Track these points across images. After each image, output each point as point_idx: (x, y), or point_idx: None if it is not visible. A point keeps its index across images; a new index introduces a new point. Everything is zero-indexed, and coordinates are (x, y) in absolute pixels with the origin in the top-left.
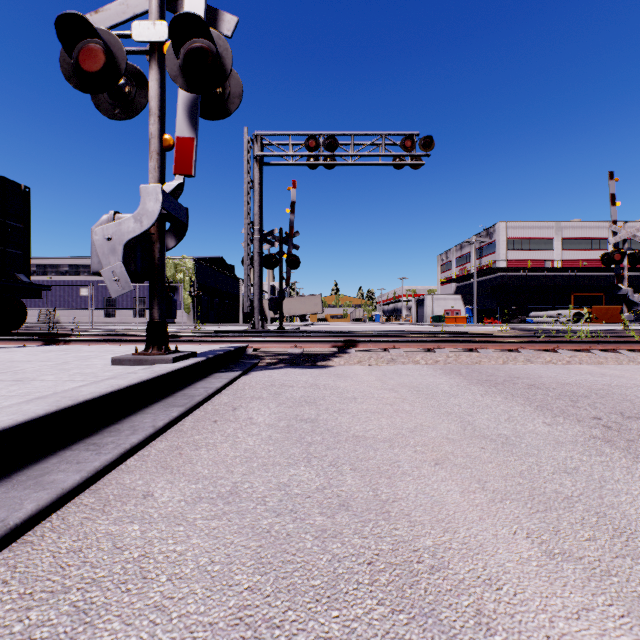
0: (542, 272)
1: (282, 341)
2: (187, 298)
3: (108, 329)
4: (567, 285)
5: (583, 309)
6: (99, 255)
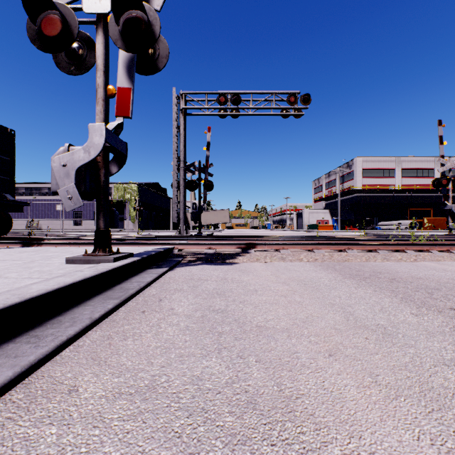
0: (387, 193)
1: (200, 244)
2: (133, 212)
3: (74, 234)
4: (405, 202)
5: (416, 220)
6: (56, 178)
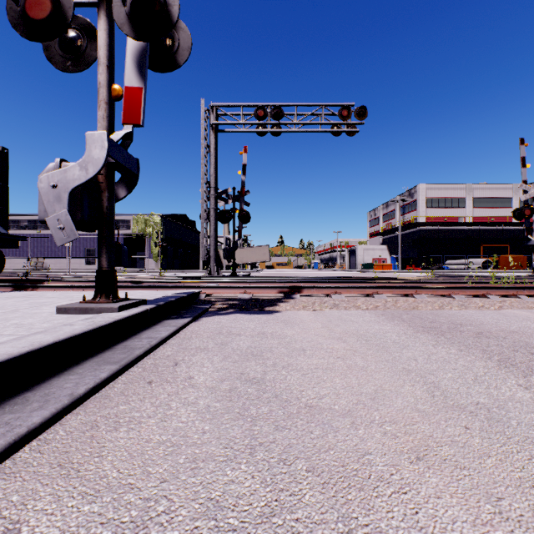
0: (456, 226)
1: (233, 287)
2: (155, 248)
3: (82, 275)
4: (477, 237)
5: (491, 258)
6: (44, 203)
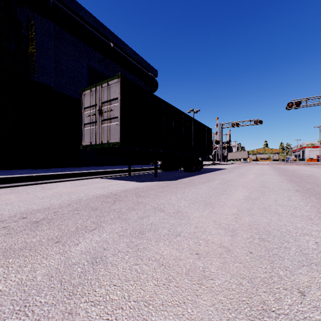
0: None
1: (224, 163)
2: None
3: None
4: None
5: None
6: (210, 156)
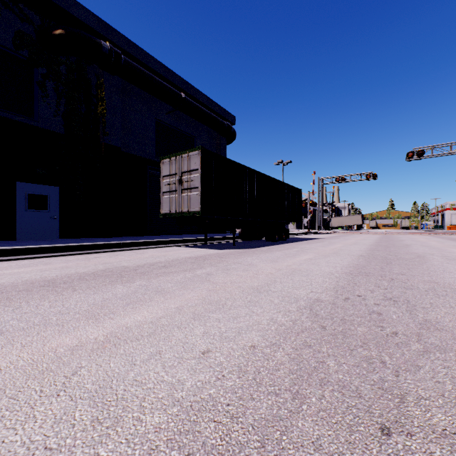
0: None
1: (324, 231)
2: None
3: None
4: None
5: None
6: (304, 222)
